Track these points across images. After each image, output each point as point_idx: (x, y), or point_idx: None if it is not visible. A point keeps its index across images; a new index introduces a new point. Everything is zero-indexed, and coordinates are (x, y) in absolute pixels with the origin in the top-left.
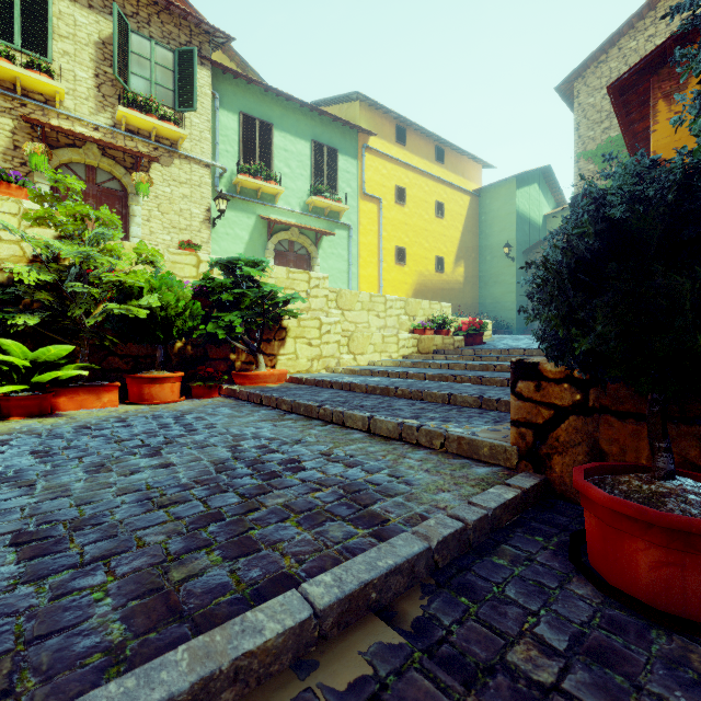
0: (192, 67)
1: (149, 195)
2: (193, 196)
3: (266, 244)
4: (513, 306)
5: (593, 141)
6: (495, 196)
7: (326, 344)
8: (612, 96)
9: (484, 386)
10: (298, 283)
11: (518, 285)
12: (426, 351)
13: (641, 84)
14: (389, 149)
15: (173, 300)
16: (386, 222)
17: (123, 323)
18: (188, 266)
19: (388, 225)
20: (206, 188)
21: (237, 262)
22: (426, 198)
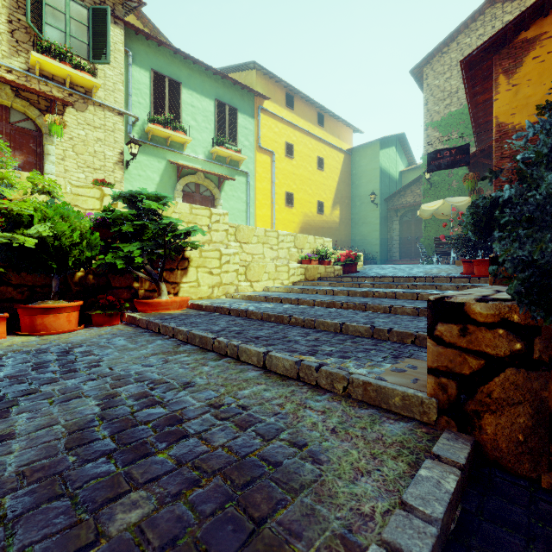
0: (105, 24)
1: (64, 136)
2: (107, 140)
3: (175, 186)
4: (377, 241)
5: (438, 114)
6: (363, 155)
7: (226, 273)
8: (464, 70)
9: (369, 312)
10: (200, 218)
11: (381, 225)
12: (312, 278)
13: (486, 61)
14: (280, 112)
15: (68, 230)
16: (277, 172)
17: (11, 253)
18: (92, 199)
19: (279, 174)
20: (119, 134)
21: (139, 196)
22: (310, 154)
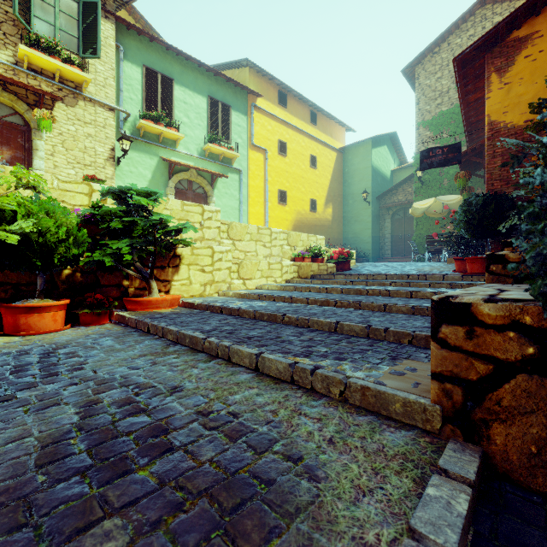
0: (96, 18)
1: (53, 131)
2: (97, 136)
3: (167, 183)
4: (369, 239)
5: (429, 114)
6: (356, 153)
7: (218, 270)
8: (456, 68)
9: (363, 311)
10: (192, 215)
11: (373, 223)
12: (305, 276)
13: (478, 60)
14: (273, 109)
15: (53, 226)
16: (270, 169)
17: None
18: (80, 195)
19: (272, 171)
20: (110, 130)
21: (128, 191)
22: (303, 152)
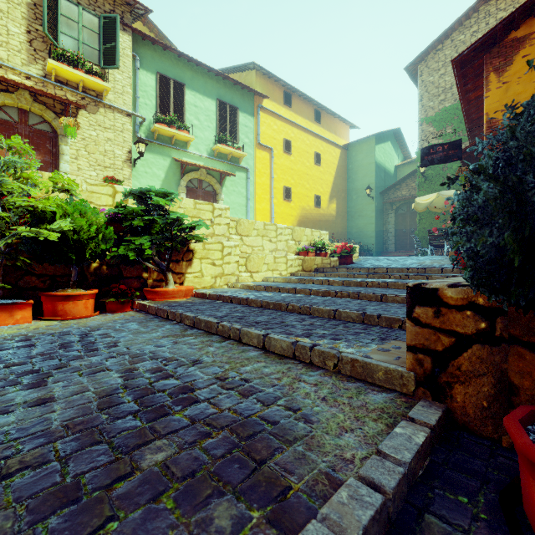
0: (115, 31)
1: (77, 137)
2: (116, 140)
3: (179, 182)
4: (372, 234)
5: (432, 110)
6: (359, 150)
7: (228, 264)
8: (455, 69)
9: (361, 300)
10: (204, 212)
11: (377, 218)
12: (309, 269)
13: (477, 60)
14: (279, 110)
15: (86, 225)
16: (276, 167)
17: (36, 245)
18: (105, 196)
19: (278, 169)
20: (127, 134)
21: (148, 192)
22: (307, 150)
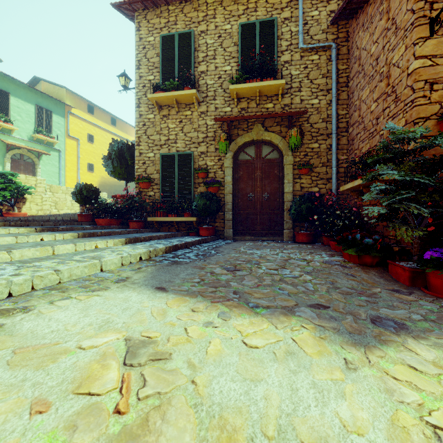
0: None
1: None
2: None
3: (5, 155)
4: None
5: None
6: None
7: (45, 205)
8: None
9: None
10: (31, 181)
11: None
12: None
13: None
14: (84, 115)
15: None
16: (82, 151)
17: None
18: None
19: (83, 152)
20: None
21: (5, 174)
22: (106, 141)
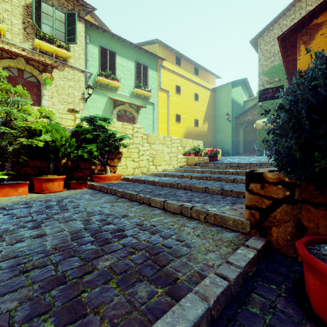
0: (74, 21)
1: (52, 85)
2: (75, 86)
3: (112, 111)
4: (230, 143)
5: (266, 67)
6: (222, 91)
7: (142, 160)
8: (279, 42)
9: (222, 182)
10: (127, 130)
11: (232, 133)
12: (191, 164)
13: (292, 37)
14: (172, 67)
15: (59, 137)
16: (171, 102)
17: (30, 149)
18: (69, 120)
19: (172, 103)
20: (82, 83)
21: (95, 118)
22: (190, 91)
